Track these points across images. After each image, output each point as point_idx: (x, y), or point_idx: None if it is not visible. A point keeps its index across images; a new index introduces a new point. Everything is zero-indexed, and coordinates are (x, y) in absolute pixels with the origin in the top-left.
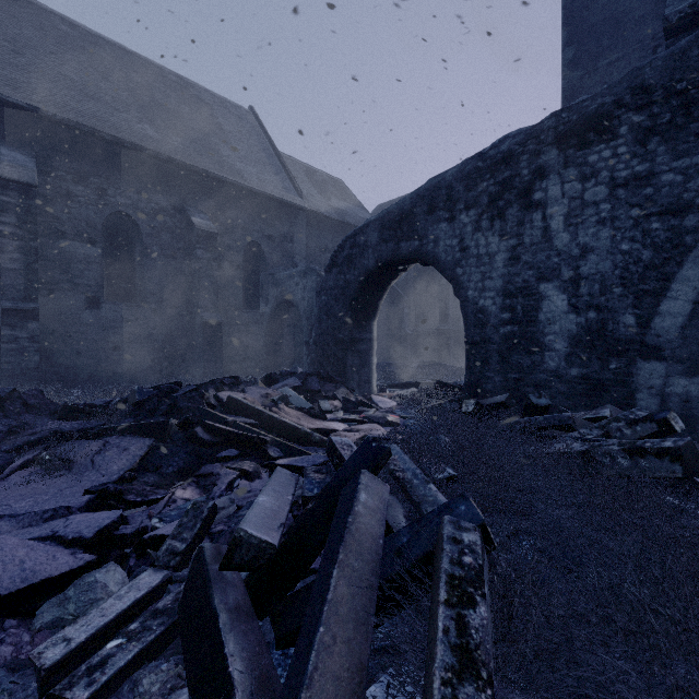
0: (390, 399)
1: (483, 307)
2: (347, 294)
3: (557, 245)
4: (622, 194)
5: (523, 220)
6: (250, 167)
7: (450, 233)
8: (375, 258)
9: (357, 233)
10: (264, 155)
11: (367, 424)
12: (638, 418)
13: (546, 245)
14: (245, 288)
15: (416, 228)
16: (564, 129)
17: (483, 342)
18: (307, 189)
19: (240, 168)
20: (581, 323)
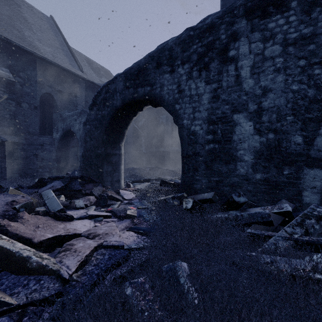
0: (132, 191)
1: (194, 131)
2: (103, 123)
3: (245, 87)
4: (292, 51)
5: (222, 70)
6: (46, 47)
7: (171, 81)
8: (121, 99)
9: (110, 83)
10: (58, 44)
11: (107, 223)
12: (321, 215)
13: (238, 87)
14: (41, 122)
15: (148, 78)
16: (251, 4)
17: (194, 155)
18: (87, 69)
19: (38, 46)
20: (263, 142)
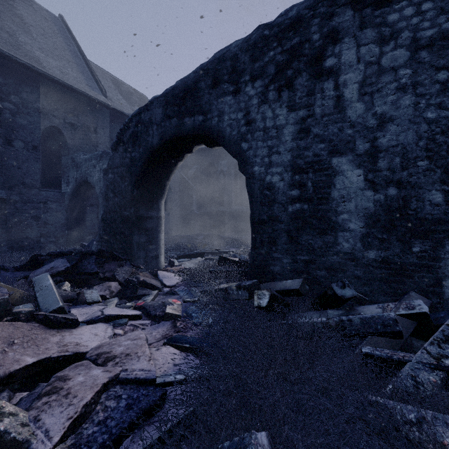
0: (177, 273)
1: (270, 183)
2: (133, 171)
3: (351, 115)
4: (425, 57)
5: (314, 89)
6: (52, 59)
7: (235, 106)
8: (159, 134)
9: (142, 110)
10: (70, 55)
11: (132, 333)
12: None
13: (339, 116)
14: (44, 169)
15: (200, 103)
16: None
17: (270, 221)
18: (113, 93)
19: (39, 57)
20: (379, 201)
